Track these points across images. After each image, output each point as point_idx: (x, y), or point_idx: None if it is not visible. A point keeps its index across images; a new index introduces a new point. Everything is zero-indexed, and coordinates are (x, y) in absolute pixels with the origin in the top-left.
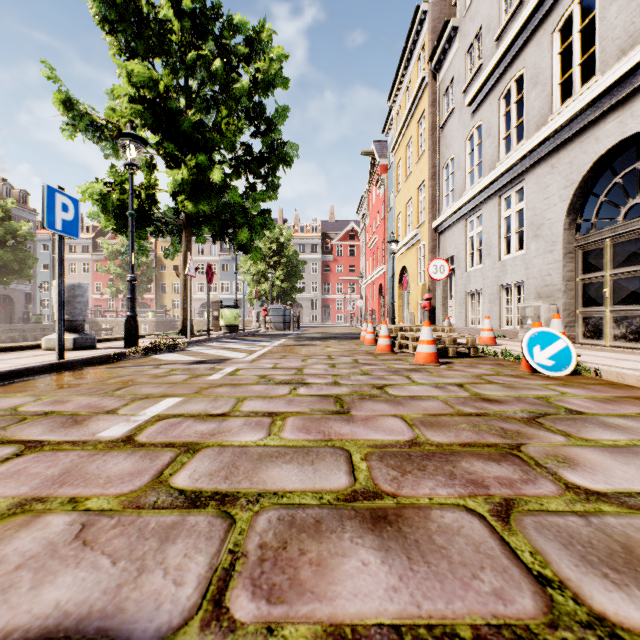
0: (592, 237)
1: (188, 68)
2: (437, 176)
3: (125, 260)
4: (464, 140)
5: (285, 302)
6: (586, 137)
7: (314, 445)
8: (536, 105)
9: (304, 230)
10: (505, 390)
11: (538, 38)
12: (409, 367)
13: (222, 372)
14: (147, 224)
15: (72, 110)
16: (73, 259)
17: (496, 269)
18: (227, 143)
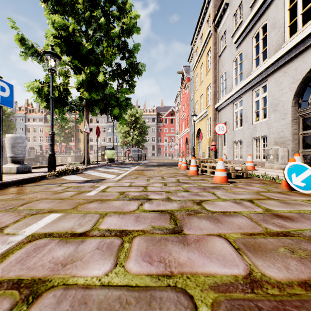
0: (309, 110)
1: (87, 23)
2: (217, 81)
3: (60, 126)
4: (232, 62)
5: (139, 146)
6: (306, 54)
7: (156, 285)
8: (274, 39)
9: (148, 111)
10: (284, 206)
11: (276, 2)
12: (211, 185)
13: (97, 189)
14: (64, 104)
15: (25, 44)
16: (35, 125)
17: (250, 129)
18: (107, 61)
